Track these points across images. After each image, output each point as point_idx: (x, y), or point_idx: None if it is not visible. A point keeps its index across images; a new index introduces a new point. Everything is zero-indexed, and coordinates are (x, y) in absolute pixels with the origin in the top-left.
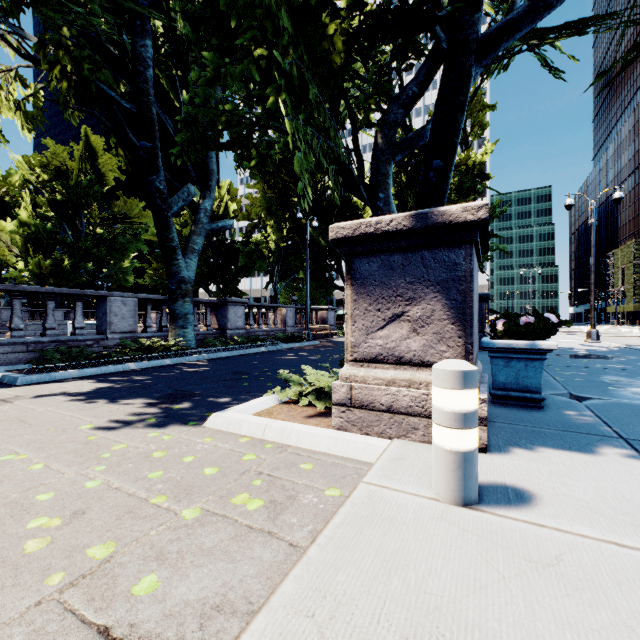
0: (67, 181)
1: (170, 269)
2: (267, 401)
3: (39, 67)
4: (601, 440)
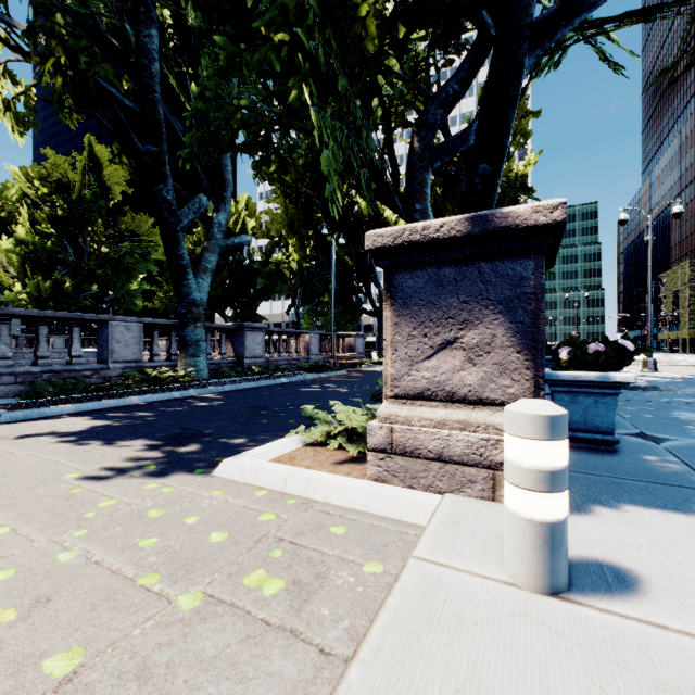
0: (69, 195)
1: (179, 290)
2: (289, 443)
3: (28, 59)
4: None
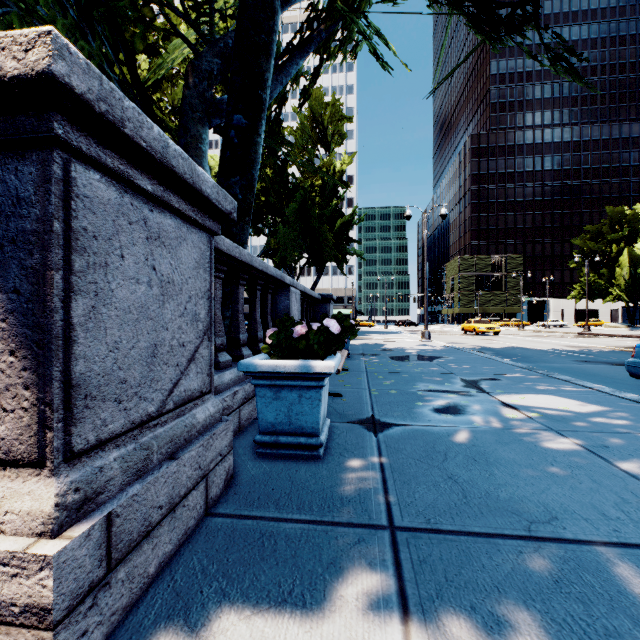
0: None
1: None
2: None
3: None
4: (358, 543)
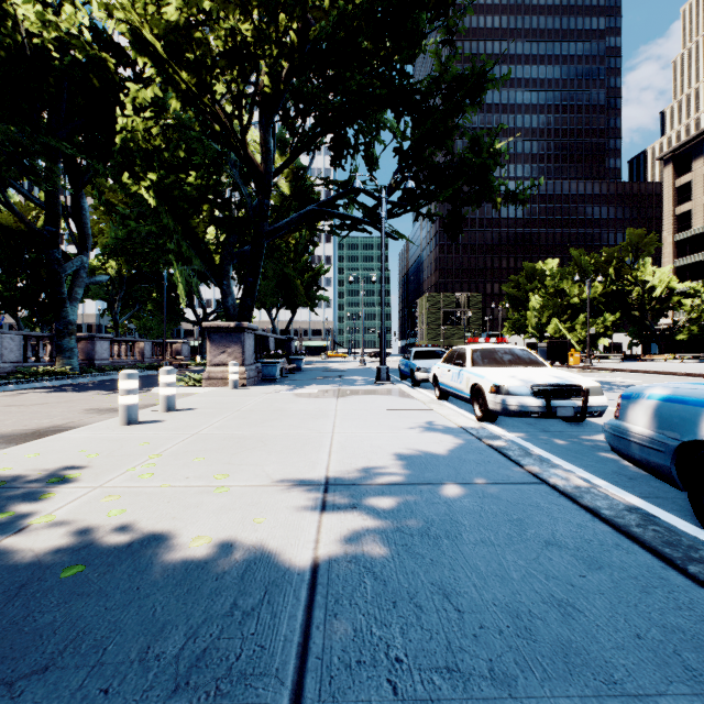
0: None
1: (60, 314)
2: None
3: None
4: (280, 384)
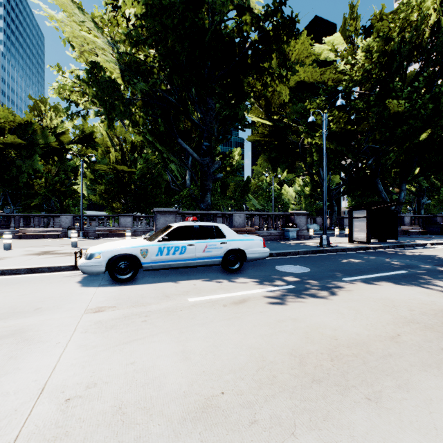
0: None
1: (419, 213)
2: None
3: None
4: None
